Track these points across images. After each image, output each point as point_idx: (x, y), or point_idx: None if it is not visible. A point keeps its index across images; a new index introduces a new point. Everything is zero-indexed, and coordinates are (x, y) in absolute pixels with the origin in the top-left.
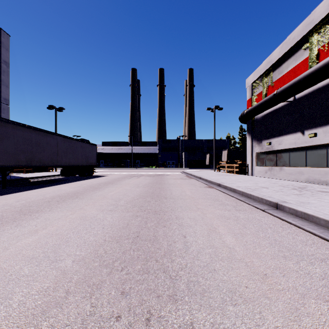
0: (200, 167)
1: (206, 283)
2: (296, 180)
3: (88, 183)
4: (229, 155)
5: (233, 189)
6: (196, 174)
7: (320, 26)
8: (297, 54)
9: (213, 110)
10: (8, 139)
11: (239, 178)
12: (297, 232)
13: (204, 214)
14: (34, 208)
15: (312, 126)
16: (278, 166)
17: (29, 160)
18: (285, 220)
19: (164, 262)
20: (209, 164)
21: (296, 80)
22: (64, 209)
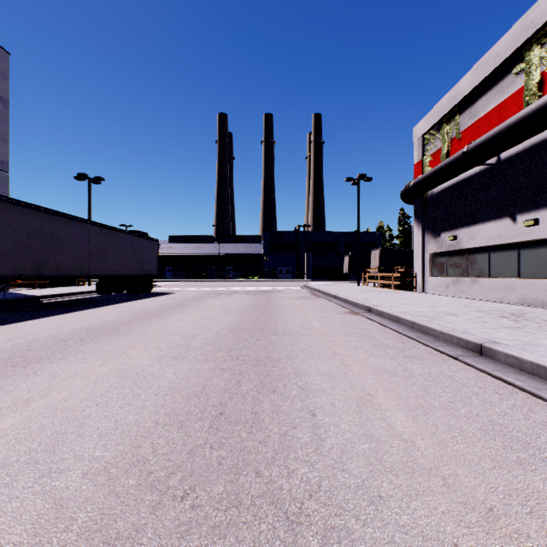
0: (334, 278)
1: (366, 534)
2: (501, 300)
3: (142, 305)
4: (382, 258)
5: (394, 317)
6: (327, 289)
7: (545, 33)
8: (504, 83)
9: (355, 182)
10: (1, 228)
11: (402, 296)
12: (530, 404)
13: (348, 366)
14: (36, 354)
15: (530, 206)
16: (470, 276)
17: (39, 265)
18: (500, 378)
19: (274, 478)
20: (349, 273)
21: (504, 127)
22: (90, 356)
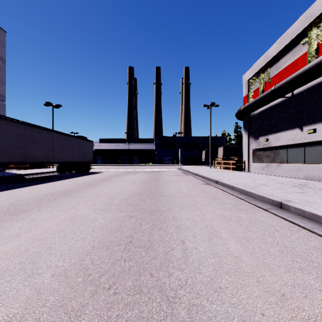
0: (196, 163)
1: (212, 308)
2: (294, 176)
3: (84, 180)
4: (224, 152)
5: (231, 186)
6: (192, 170)
7: (319, 20)
8: (296, 49)
9: (209, 107)
10: (1, 135)
11: (236, 174)
12: (308, 236)
13: (204, 214)
14: (22, 208)
15: (311, 122)
16: (276, 162)
17: (23, 156)
18: (291, 221)
19: (160, 277)
20: (205, 160)
21: (295, 75)
22: (54, 209)
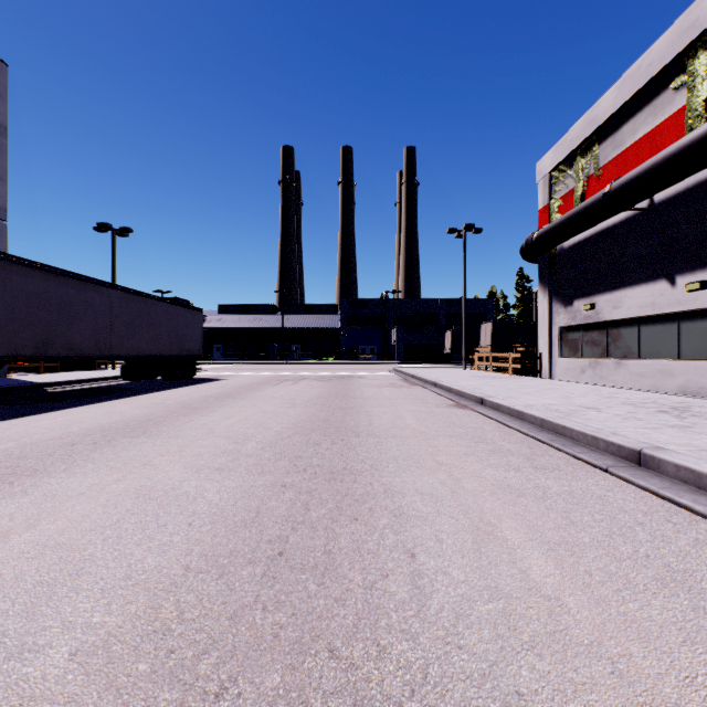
0: (432, 359)
1: None
2: (655, 389)
3: (180, 396)
4: (495, 333)
5: (516, 412)
6: (424, 374)
7: None
8: (659, 102)
9: (461, 234)
10: None
11: (523, 384)
12: None
13: (457, 481)
14: (29, 464)
15: (694, 265)
16: (613, 357)
17: (43, 343)
18: (671, 499)
19: (356, 660)
20: (451, 352)
21: (659, 160)
22: (103, 467)
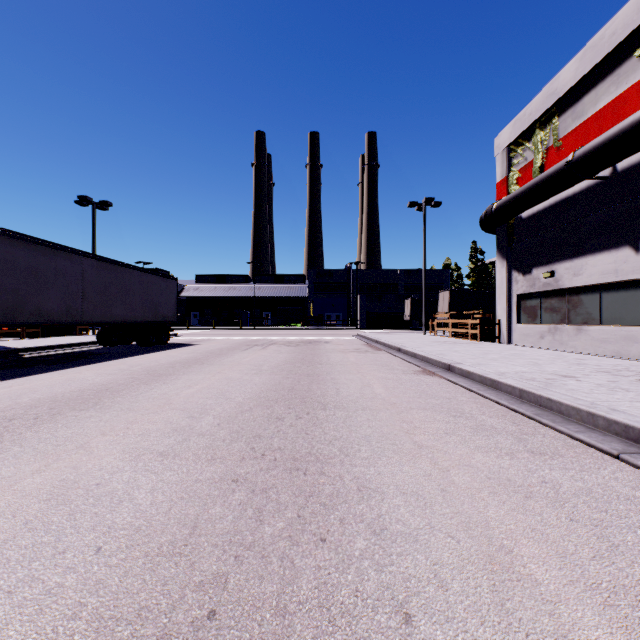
0: (393, 325)
1: None
2: (618, 355)
3: (149, 361)
4: (453, 301)
5: (490, 380)
6: (387, 340)
7: None
8: (622, 70)
9: (421, 208)
10: None
11: (486, 349)
12: None
13: (445, 472)
14: None
15: None
16: (573, 323)
17: (10, 309)
18: None
19: None
20: (411, 319)
21: (627, 125)
22: (28, 451)
